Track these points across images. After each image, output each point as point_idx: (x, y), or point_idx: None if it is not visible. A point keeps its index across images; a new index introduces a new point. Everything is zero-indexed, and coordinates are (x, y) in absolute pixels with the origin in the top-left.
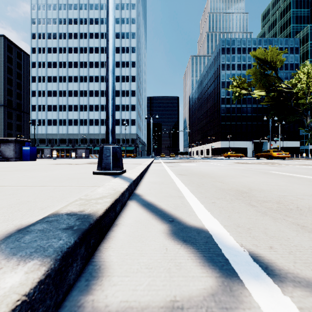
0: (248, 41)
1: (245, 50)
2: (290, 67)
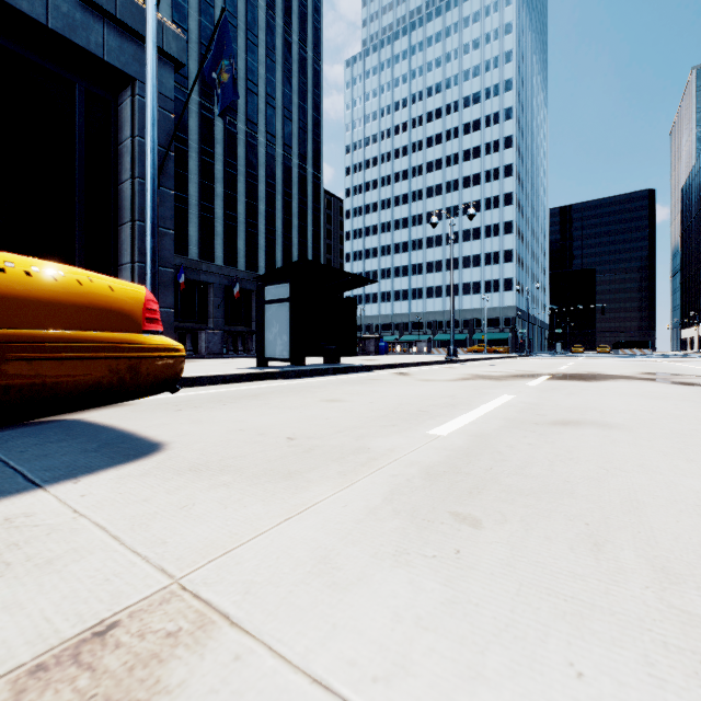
0: None
1: None
2: None
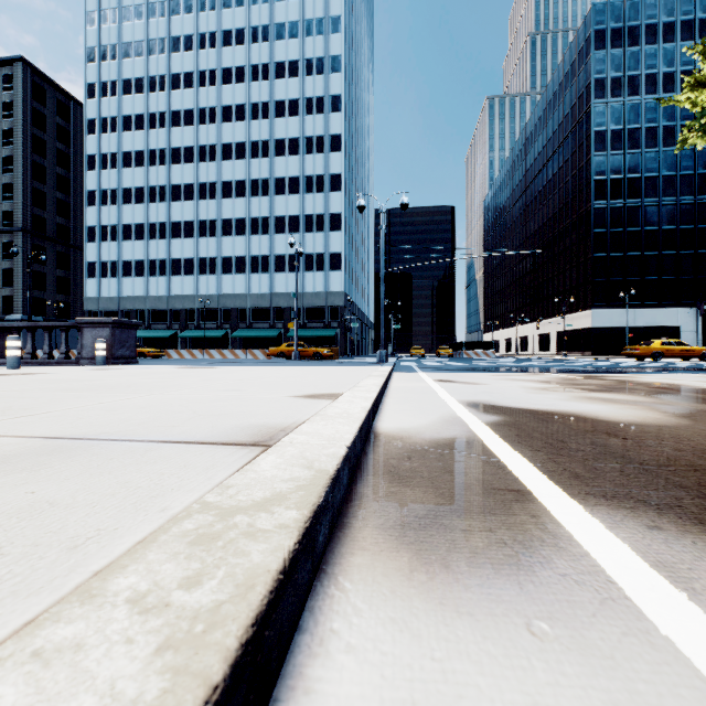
0: (684, 0)
1: (673, 30)
2: None
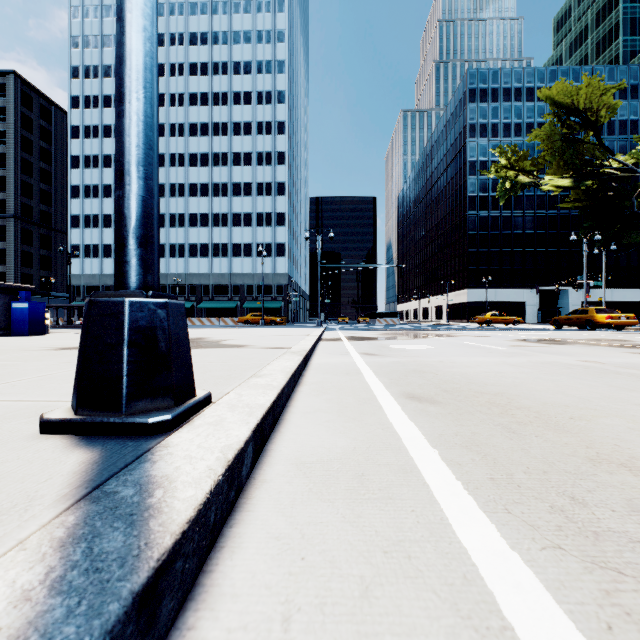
0: (528, 73)
1: (520, 93)
2: (619, 127)
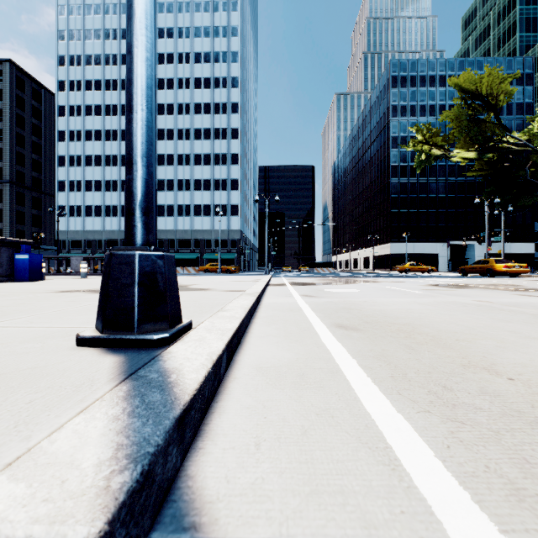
0: (440, 63)
1: (434, 80)
2: (516, 109)
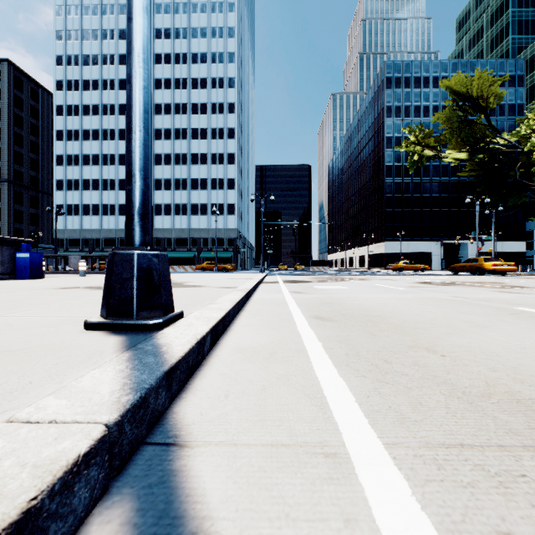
0: (434, 65)
1: (428, 81)
2: (508, 110)
